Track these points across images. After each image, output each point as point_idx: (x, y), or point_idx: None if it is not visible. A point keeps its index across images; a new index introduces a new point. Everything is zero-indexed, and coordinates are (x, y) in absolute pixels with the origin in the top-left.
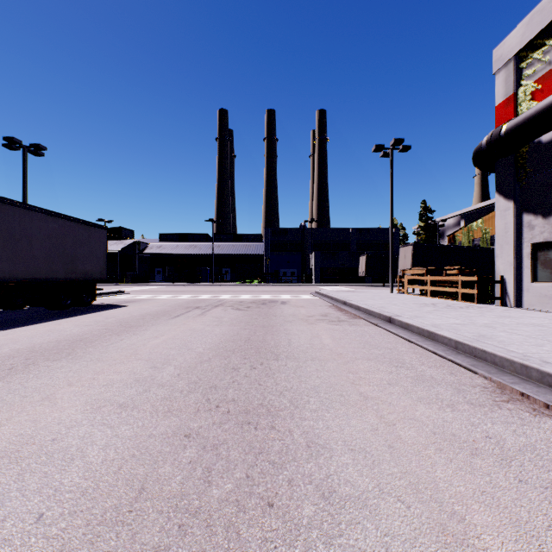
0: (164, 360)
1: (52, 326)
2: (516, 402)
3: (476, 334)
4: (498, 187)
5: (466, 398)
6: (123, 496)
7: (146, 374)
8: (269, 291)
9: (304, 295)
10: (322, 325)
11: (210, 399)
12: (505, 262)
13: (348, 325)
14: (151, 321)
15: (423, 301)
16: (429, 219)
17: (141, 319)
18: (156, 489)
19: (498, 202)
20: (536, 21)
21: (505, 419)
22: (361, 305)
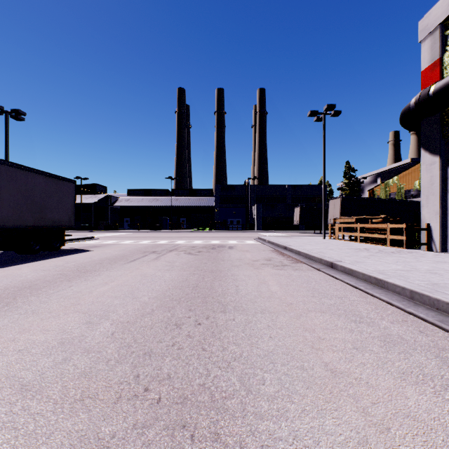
0: (103, 313)
1: (11, 271)
2: None
3: (428, 282)
4: (424, 144)
5: None
6: None
7: (76, 333)
8: (218, 237)
9: (248, 240)
10: (267, 270)
11: (140, 376)
12: (431, 211)
13: (291, 270)
14: (107, 265)
15: (355, 246)
16: (352, 177)
17: (98, 264)
18: None
19: (423, 157)
20: None
21: None
22: (302, 250)
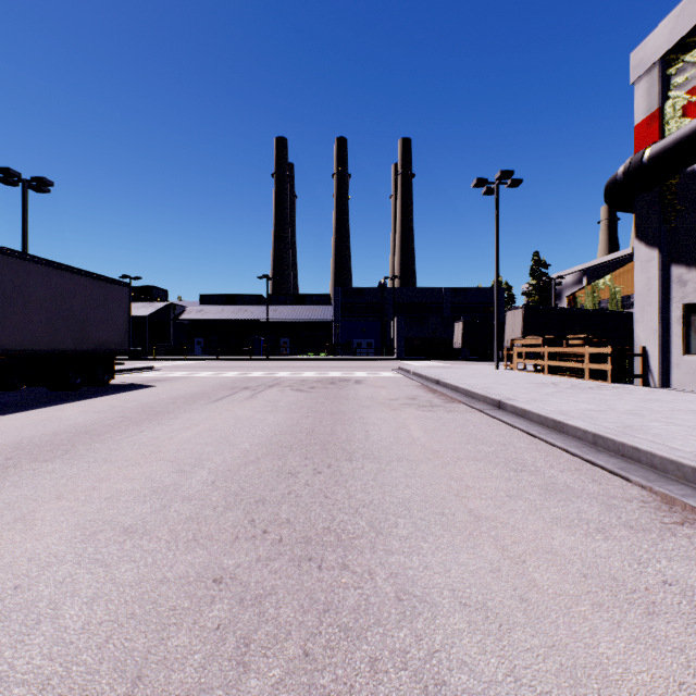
0: (195, 461)
1: (51, 413)
2: (694, 524)
3: (620, 424)
4: (638, 231)
5: (621, 519)
6: (106, 692)
7: (167, 482)
8: (339, 366)
9: (384, 372)
10: (409, 412)
11: (255, 520)
12: (648, 329)
13: (443, 412)
14: (184, 406)
15: (539, 380)
16: (543, 275)
17: (170, 403)
18: (160, 678)
19: (637, 250)
20: (689, 13)
21: (686, 553)
22: (460, 385)
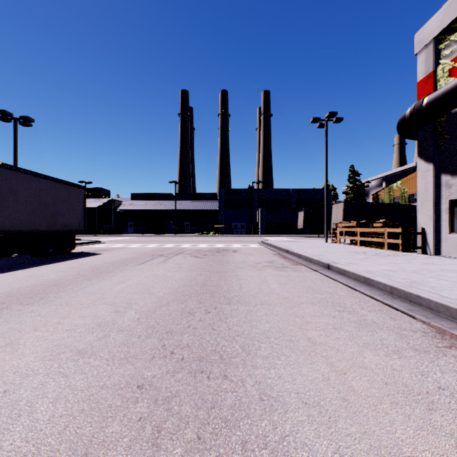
0: (126, 305)
1: (32, 272)
2: None
3: (408, 280)
4: (420, 152)
5: (409, 344)
6: None
7: (108, 319)
8: (223, 241)
9: (252, 244)
10: (268, 271)
11: (166, 345)
12: (426, 216)
13: (291, 271)
14: (120, 267)
15: (354, 250)
16: (357, 181)
17: (111, 265)
18: (100, 455)
19: (419, 164)
20: (453, 8)
21: (453, 367)
22: (302, 253)
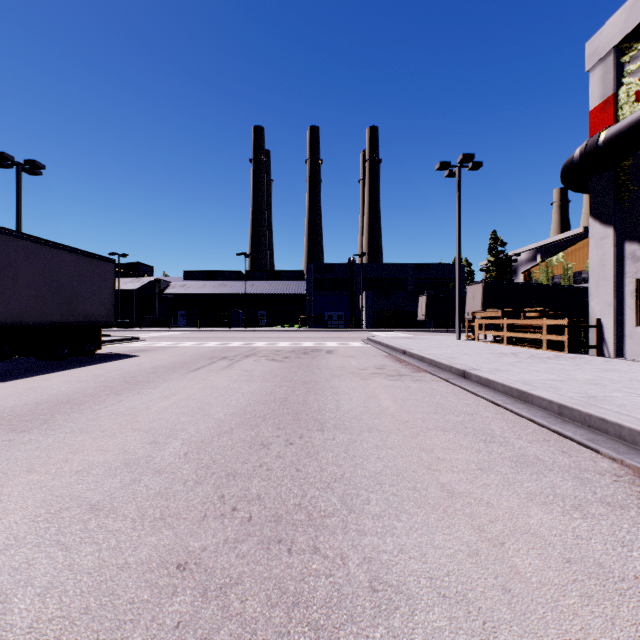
0: (169, 432)
1: (37, 382)
2: None
3: (583, 394)
4: (593, 210)
5: (596, 495)
6: None
7: (140, 454)
8: (312, 337)
9: (353, 342)
10: (378, 381)
11: (225, 496)
12: (602, 302)
13: (411, 381)
14: (164, 375)
15: (499, 350)
16: (501, 253)
17: (151, 373)
18: None
19: (592, 228)
20: None
21: None
22: (426, 355)
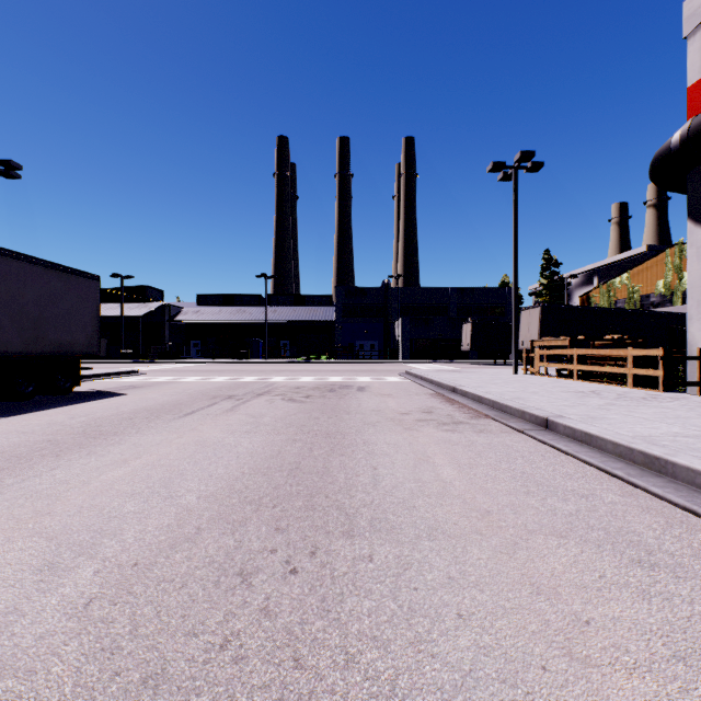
0: (89, 539)
1: None
2: None
3: None
4: (694, 211)
5: None
6: None
7: (1, 602)
8: (341, 370)
9: (389, 376)
10: (428, 432)
11: None
12: None
13: (472, 432)
14: (141, 423)
15: (573, 387)
16: (555, 274)
17: (126, 419)
18: None
19: (692, 234)
20: None
21: None
22: (485, 395)
